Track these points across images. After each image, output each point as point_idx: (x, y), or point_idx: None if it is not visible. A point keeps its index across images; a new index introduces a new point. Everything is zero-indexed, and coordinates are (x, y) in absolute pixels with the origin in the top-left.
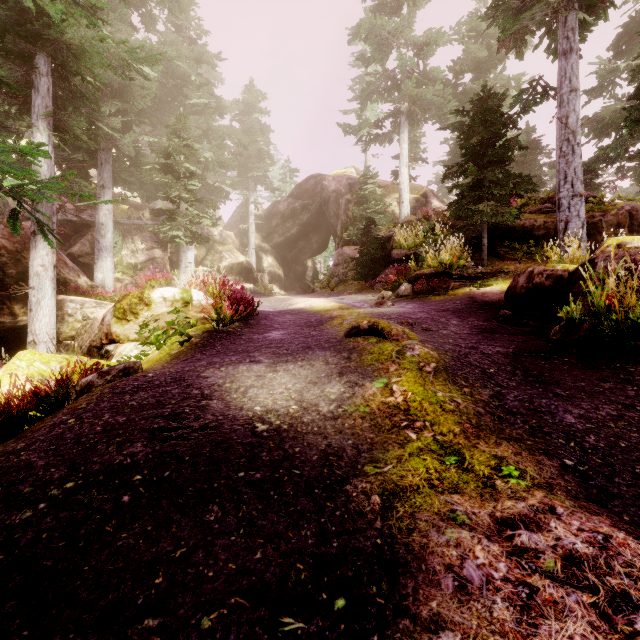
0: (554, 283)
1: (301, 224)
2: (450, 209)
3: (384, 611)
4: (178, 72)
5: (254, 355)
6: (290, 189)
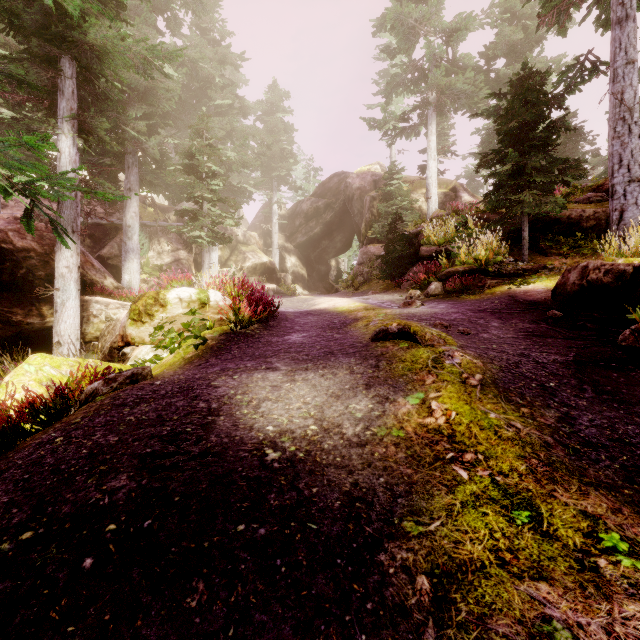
0: (615, 279)
1: (324, 223)
2: (485, 201)
3: None
4: (202, 74)
5: (271, 361)
6: (313, 188)
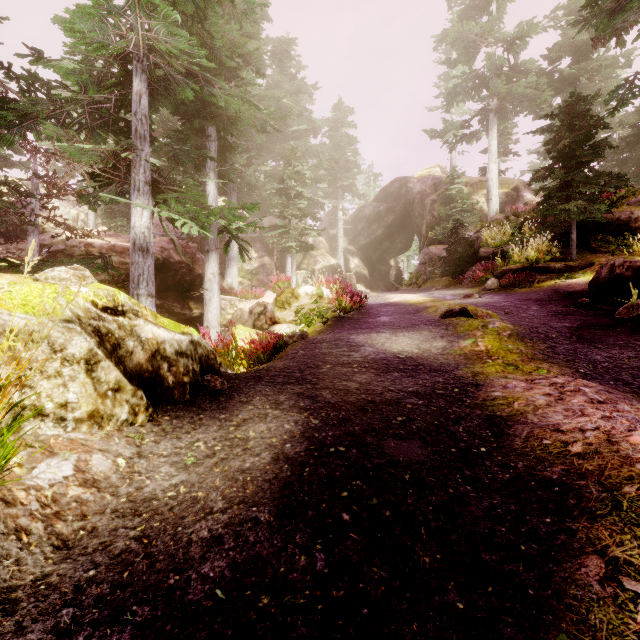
0: (632, 273)
1: (386, 226)
2: (537, 209)
3: (473, 391)
4: (282, 106)
5: (377, 329)
6: (374, 193)
